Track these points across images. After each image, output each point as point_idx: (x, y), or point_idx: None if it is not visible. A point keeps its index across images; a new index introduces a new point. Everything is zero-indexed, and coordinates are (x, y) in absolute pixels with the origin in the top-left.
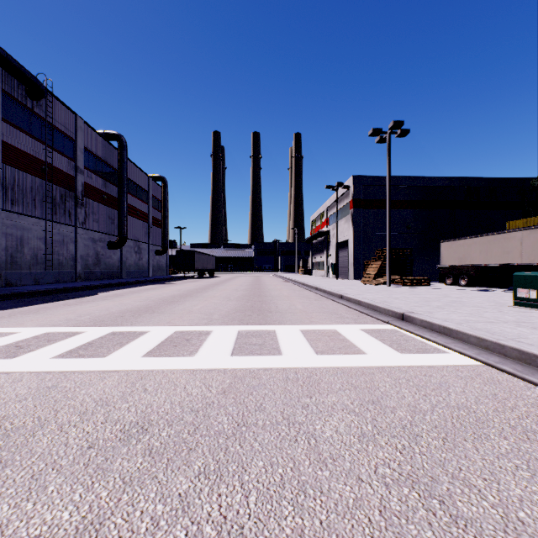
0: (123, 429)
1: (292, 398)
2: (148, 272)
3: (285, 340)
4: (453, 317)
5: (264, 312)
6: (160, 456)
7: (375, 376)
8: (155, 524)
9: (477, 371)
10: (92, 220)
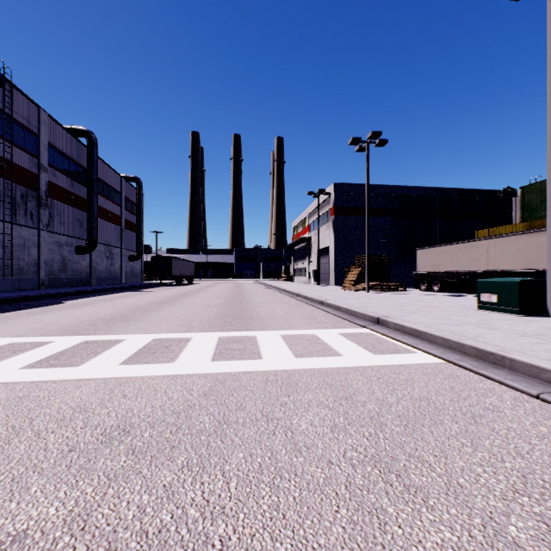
0: (105, 433)
1: (272, 397)
2: (121, 279)
3: (265, 345)
4: (423, 320)
5: (245, 318)
6: (143, 454)
7: (349, 375)
8: (142, 511)
9: (440, 368)
10: (58, 222)
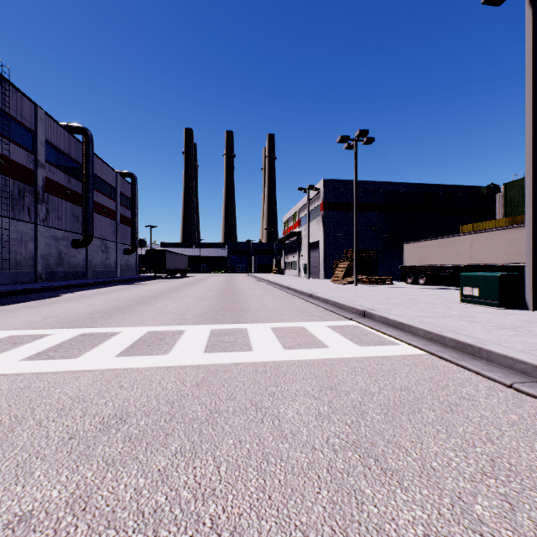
0: (103, 421)
1: (261, 387)
2: (116, 272)
3: (256, 337)
4: (407, 313)
5: (236, 311)
6: (139, 441)
7: (335, 366)
8: (139, 493)
9: (421, 359)
10: (55, 217)
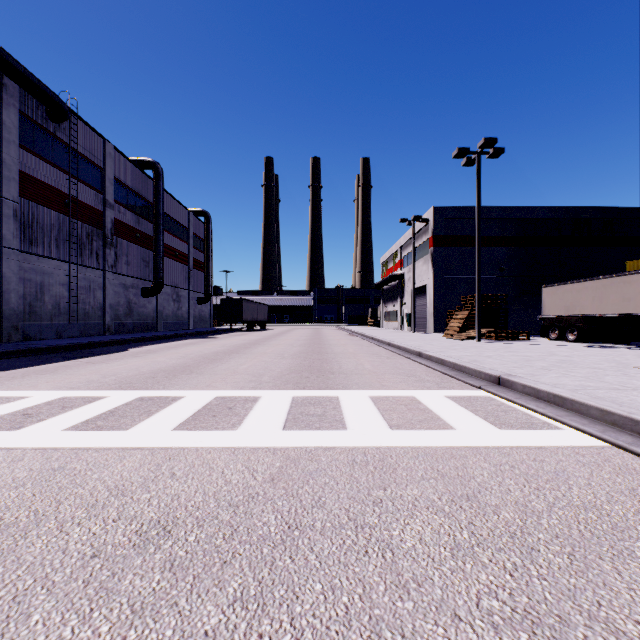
0: (140, 531)
1: (361, 489)
2: (188, 324)
3: (351, 410)
4: (565, 381)
5: (325, 373)
6: (183, 571)
7: (468, 460)
8: None
9: (604, 456)
10: (124, 263)
